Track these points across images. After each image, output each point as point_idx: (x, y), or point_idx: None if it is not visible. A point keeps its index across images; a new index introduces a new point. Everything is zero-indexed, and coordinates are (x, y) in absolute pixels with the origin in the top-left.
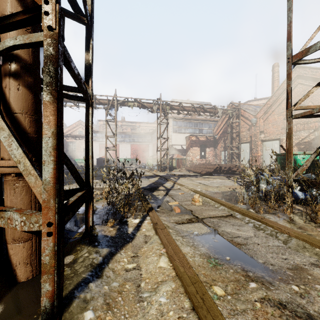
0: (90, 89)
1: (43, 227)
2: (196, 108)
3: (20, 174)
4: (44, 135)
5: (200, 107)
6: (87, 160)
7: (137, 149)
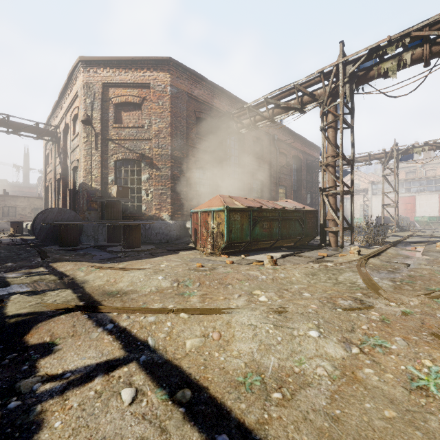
0: (352, 190)
1: (340, 229)
2: None
3: (332, 220)
4: (340, 211)
5: None
6: (351, 216)
7: None
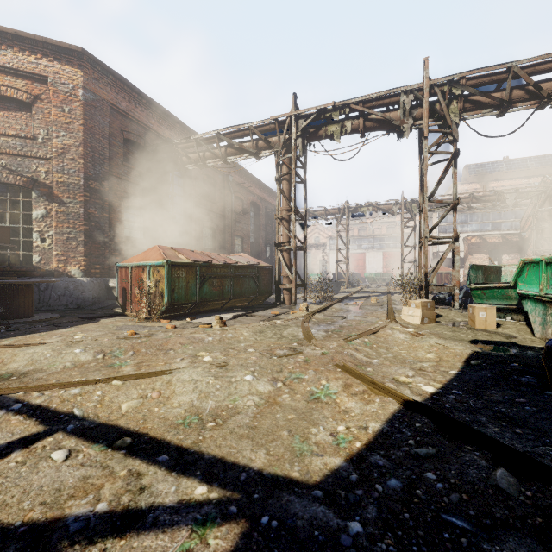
0: (305, 246)
1: (293, 286)
2: (461, 199)
3: (287, 277)
4: (293, 268)
5: (470, 197)
6: (305, 273)
7: (392, 258)
